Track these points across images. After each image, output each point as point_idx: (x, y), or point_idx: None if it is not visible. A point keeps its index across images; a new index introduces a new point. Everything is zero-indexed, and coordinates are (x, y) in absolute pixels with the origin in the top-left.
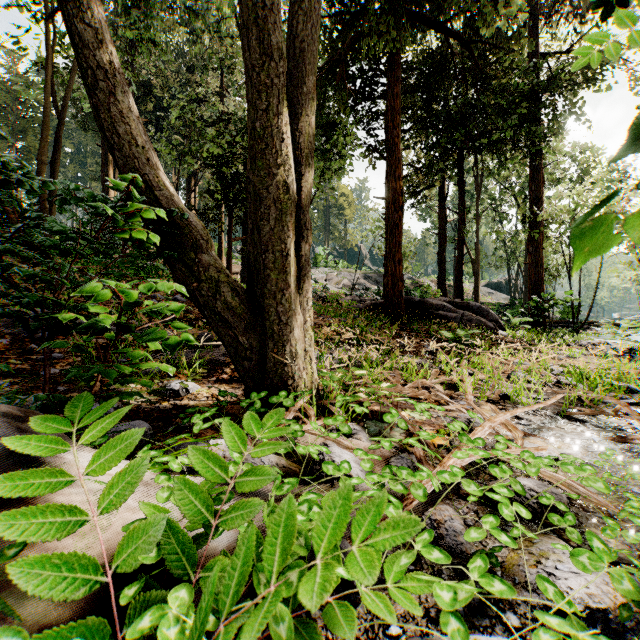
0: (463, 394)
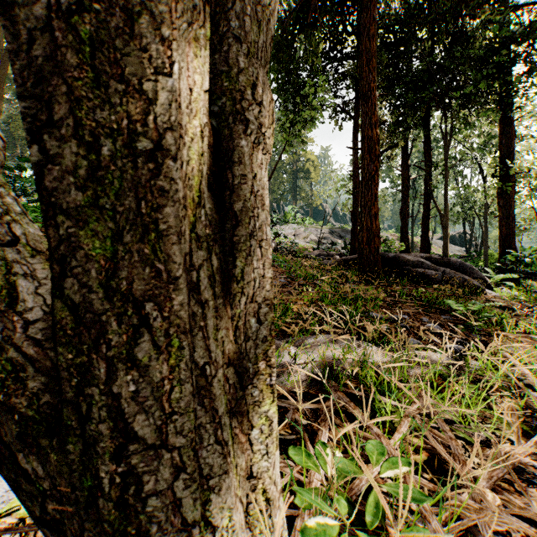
0: None
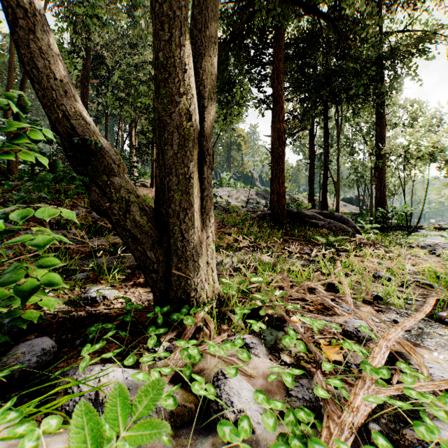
0: (342, 295)
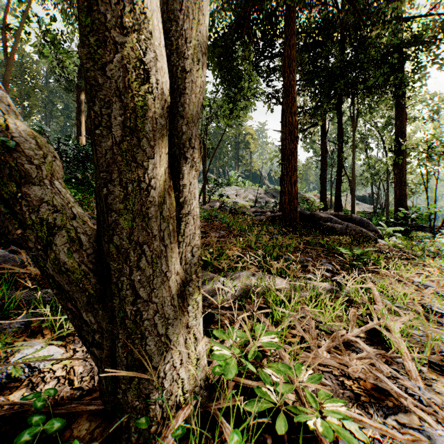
0: (397, 355)
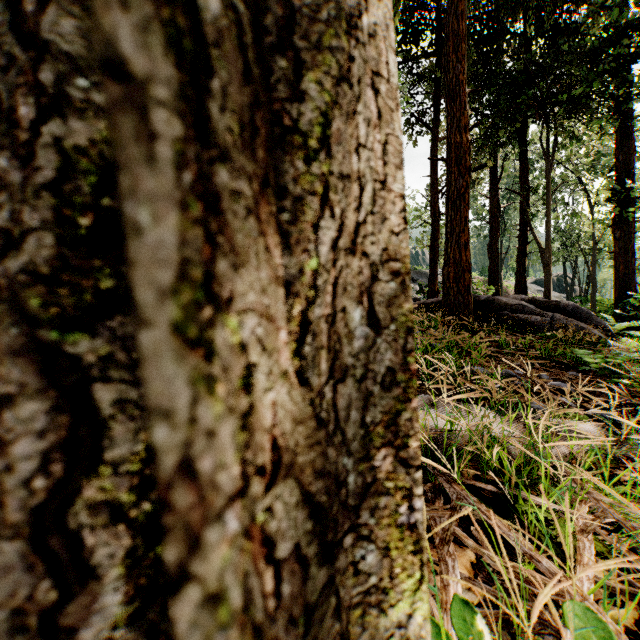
0: None
